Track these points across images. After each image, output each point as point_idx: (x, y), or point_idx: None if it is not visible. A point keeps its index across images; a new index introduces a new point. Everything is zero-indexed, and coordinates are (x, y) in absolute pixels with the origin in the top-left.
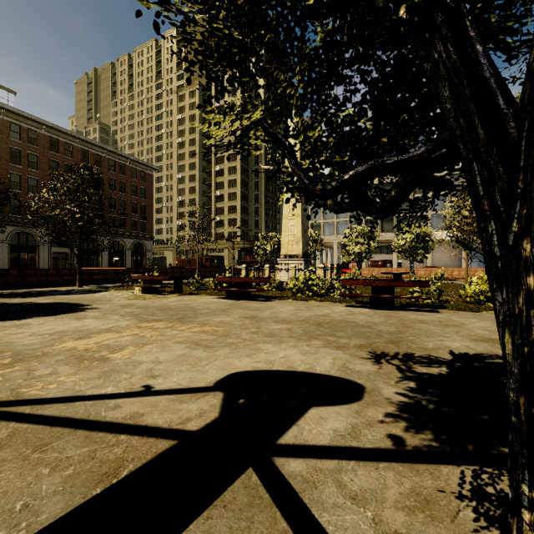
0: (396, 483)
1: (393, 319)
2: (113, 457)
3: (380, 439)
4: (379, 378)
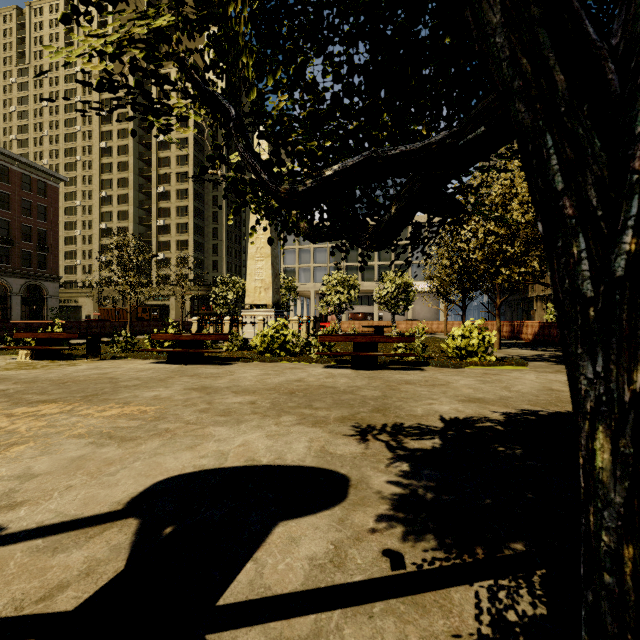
0: (399, 638)
1: (378, 381)
2: None
3: (372, 561)
4: (366, 462)
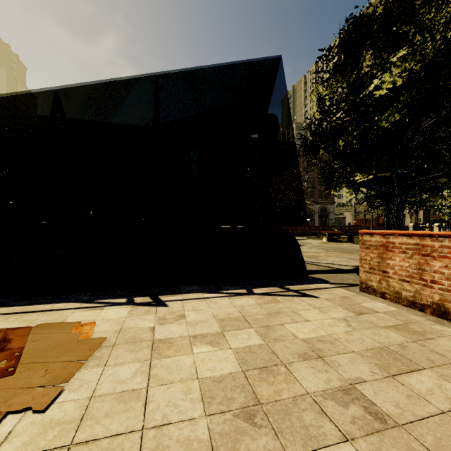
0: None
1: None
2: (323, 268)
3: None
4: None
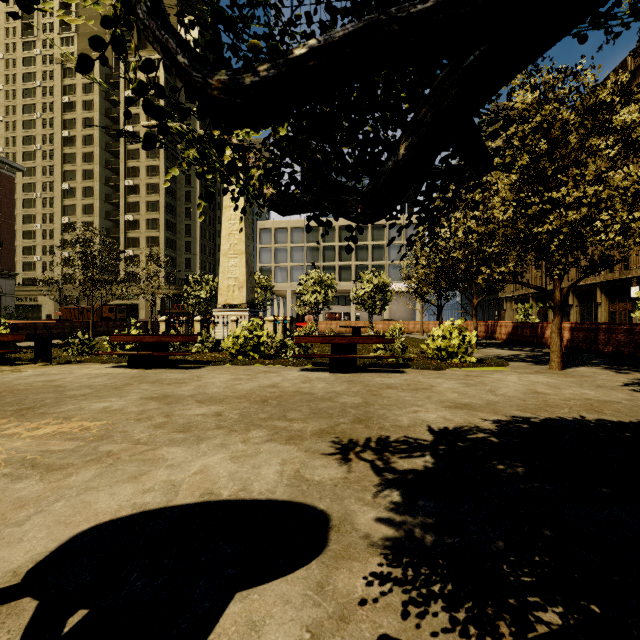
0: None
1: (358, 386)
2: None
3: None
4: (349, 492)
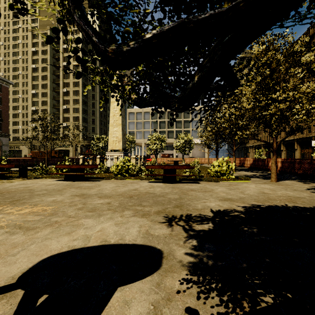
0: None
1: (176, 189)
2: None
3: None
4: (172, 240)
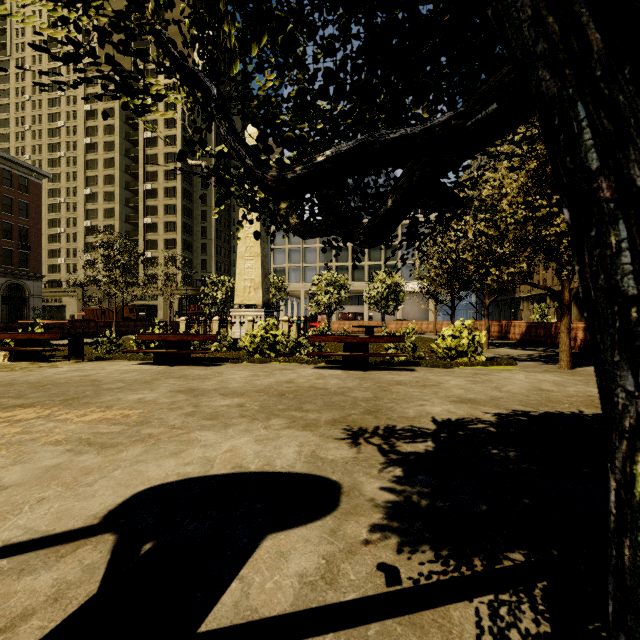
0: None
1: (369, 382)
2: None
3: (366, 576)
4: (358, 468)
